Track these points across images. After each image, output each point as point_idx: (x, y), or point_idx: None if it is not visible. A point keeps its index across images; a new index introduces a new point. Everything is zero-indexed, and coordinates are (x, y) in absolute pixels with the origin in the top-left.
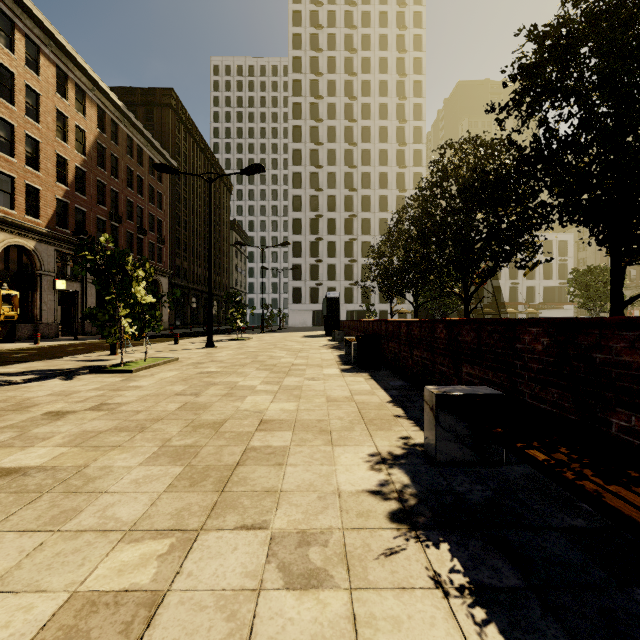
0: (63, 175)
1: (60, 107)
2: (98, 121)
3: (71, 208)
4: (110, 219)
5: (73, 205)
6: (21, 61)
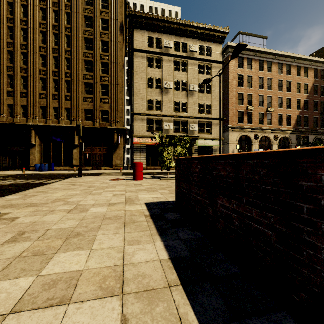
0: (298, 106)
1: (297, 81)
2: (314, 75)
3: (301, 117)
4: (320, 116)
5: (302, 116)
6: (284, 74)
